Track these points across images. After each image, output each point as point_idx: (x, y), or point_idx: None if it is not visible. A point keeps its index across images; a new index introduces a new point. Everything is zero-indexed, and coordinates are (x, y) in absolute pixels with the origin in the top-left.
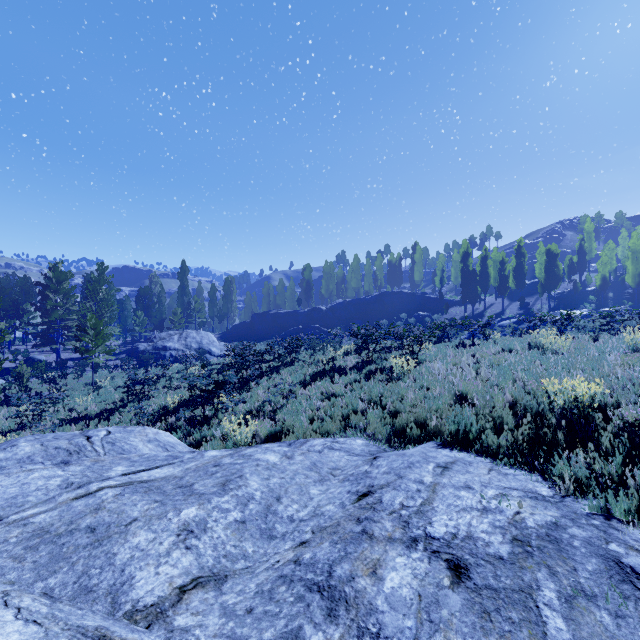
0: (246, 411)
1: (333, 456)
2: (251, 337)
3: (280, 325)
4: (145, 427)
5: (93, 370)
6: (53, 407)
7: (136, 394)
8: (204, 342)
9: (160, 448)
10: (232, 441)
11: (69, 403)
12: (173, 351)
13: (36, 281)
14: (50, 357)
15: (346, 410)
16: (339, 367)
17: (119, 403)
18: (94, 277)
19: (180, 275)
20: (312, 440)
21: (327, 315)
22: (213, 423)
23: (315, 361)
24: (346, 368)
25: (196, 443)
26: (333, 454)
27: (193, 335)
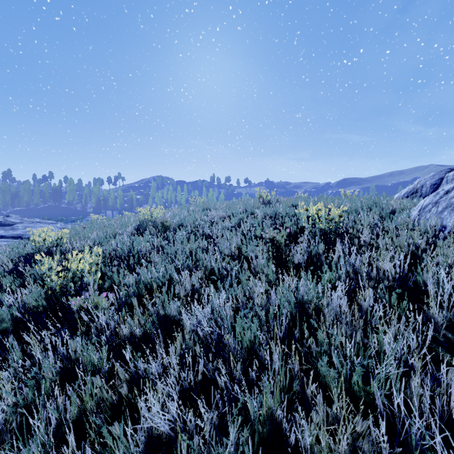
0: None
1: None
2: None
3: None
4: None
5: None
6: None
7: None
8: None
9: None
10: None
11: None
12: None
13: None
14: None
15: None
16: None
17: None
18: None
19: None
20: None
21: None
22: None
23: None
24: None
25: None
26: None
27: None
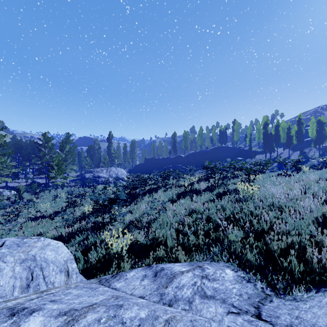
0: (130, 221)
1: (210, 323)
2: (144, 171)
3: (159, 165)
4: (40, 238)
5: (57, 188)
6: (31, 209)
7: (73, 203)
8: (119, 174)
9: (26, 272)
10: (111, 251)
11: (39, 207)
12: (103, 178)
13: (35, 142)
14: (44, 181)
15: (207, 228)
16: (195, 189)
17: (64, 208)
18: (64, 140)
19: (108, 139)
20: (179, 276)
21: (185, 159)
22: (105, 229)
23: (179, 185)
24: (200, 190)
25: (89, 247)
26: (207, 310)
27: (113, 170)
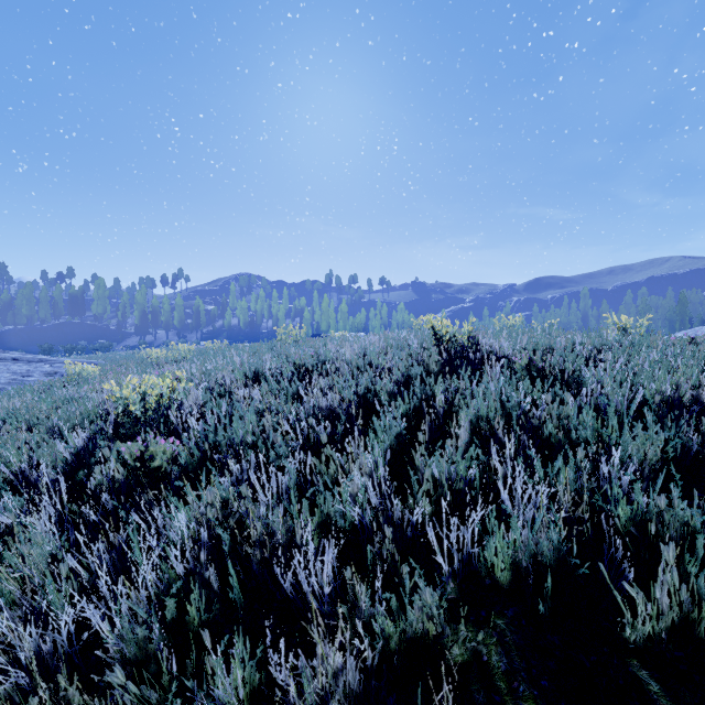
0: None
1: None
2: None
3: None
4: None
5: None
6: None
7: None
8: None
9: None
10: None
11: None
12: None
13: None
14: None
15: None
16: None
17: None
18: None
19: None
20: None
21: None
22: None
23: None
24: None
25: None
26: None
27: None
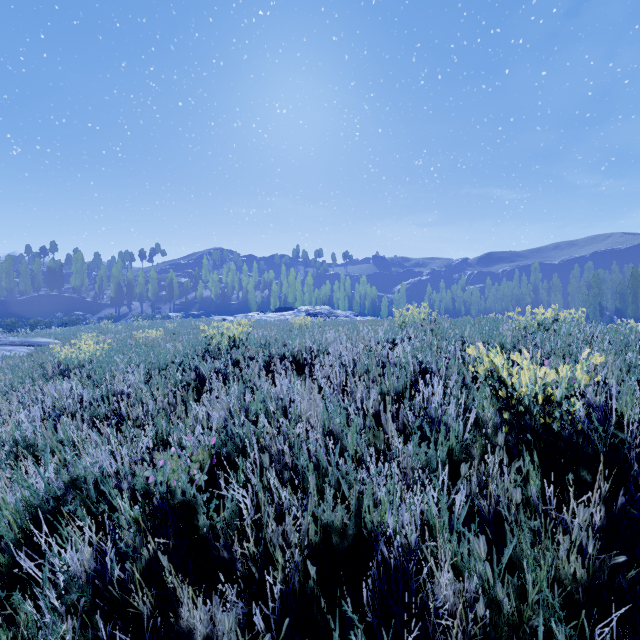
0: None
1: None
2: None
3: None
4: None
5: None
6: None
7: None
8: None
9: None
10: None
11: None
12: None
13: None
14: None
15: None
16: None
17: None
18: None
19: None
20: None
21: None
22: None
23: None
24: None
25: None
26: None
27: None
